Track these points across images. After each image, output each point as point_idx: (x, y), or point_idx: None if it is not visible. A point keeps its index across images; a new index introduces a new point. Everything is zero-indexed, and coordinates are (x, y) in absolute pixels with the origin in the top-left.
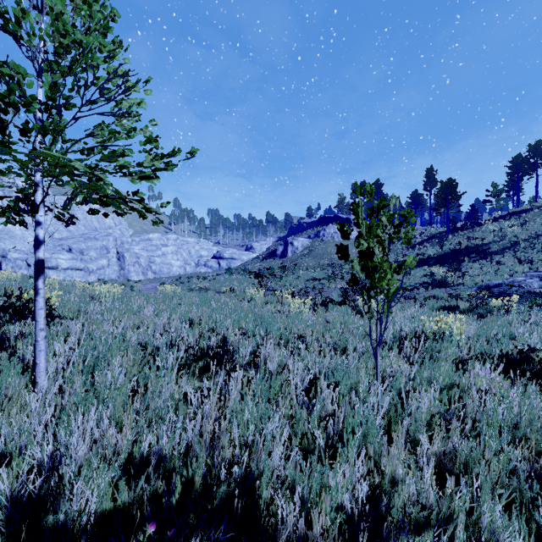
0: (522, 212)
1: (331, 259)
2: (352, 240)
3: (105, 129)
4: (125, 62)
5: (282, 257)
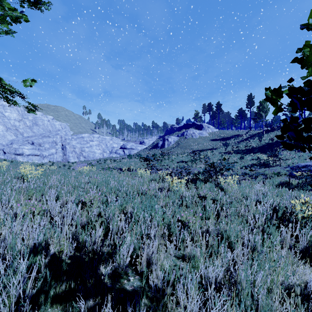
0: None
1: (191, 149)
2: (204, 137)
3: None
4: None
5: (161, 147)
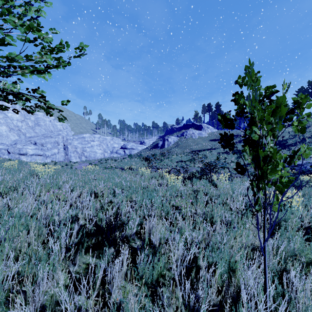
0: None
1: (191, 149)
2: (203, 137)
3: None
4: None
5: (161, 147)
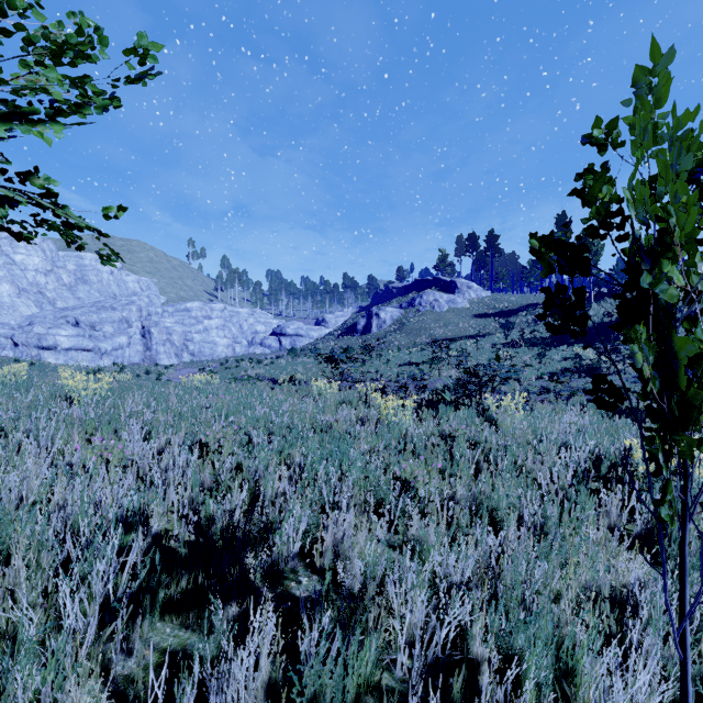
0: None
1: (431, 336)
2: (459, 310)
3: None
4: None
5: (364, 333)
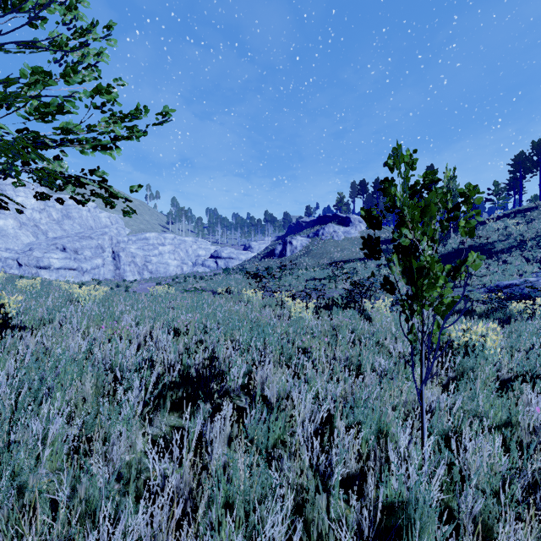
0: (526, 211)
1: (331, 259)
2: (352, 239)
3: (26, 65)
4: (84, 5)
5: (281, 256)
